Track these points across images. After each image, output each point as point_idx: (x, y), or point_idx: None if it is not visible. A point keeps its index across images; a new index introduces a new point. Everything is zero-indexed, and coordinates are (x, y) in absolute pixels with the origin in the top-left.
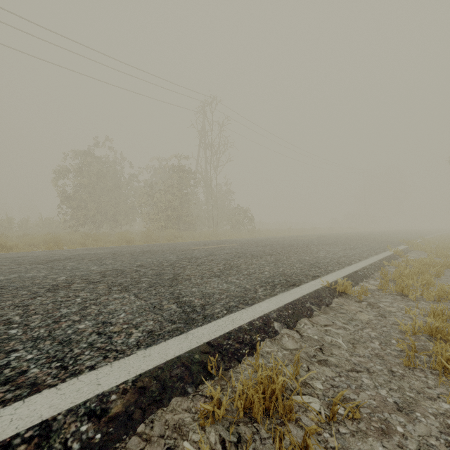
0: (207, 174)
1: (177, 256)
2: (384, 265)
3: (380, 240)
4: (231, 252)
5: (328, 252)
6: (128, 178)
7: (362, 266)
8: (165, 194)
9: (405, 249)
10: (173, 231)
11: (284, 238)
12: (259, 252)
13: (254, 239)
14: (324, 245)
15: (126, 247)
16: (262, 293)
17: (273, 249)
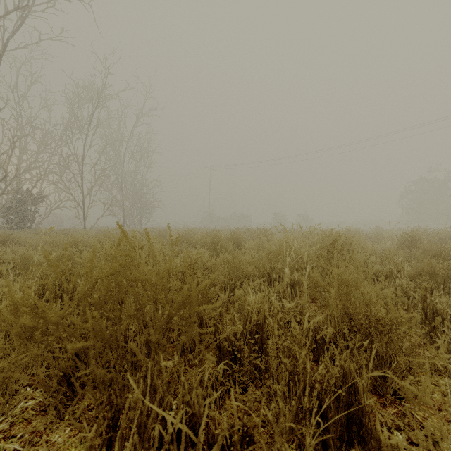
0: None
1: None
2: None
3: None
4: None
5: None
6: None
7: None
8: None
9: None
10: None
11: None
12: None
13: None
14: None
15: None
16: None
17: None
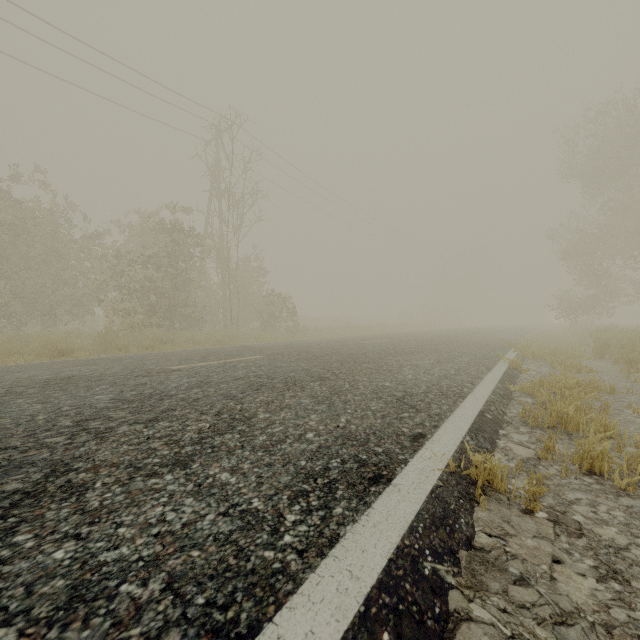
0: (221, 239)
1: (120, 392)
2: (510, 390)
3: (475, 342)
4: (246, 374)
5: (416, 369)
6: (79, 239)
7: (484, 397)
8: (146, 268)
9: (517, 357)
10: (158, 332)
11: (342, 342)
12: (301, 372)
13: (294, 344)
14: (406, 355)
15: (28, 369)
16: (295, 537)
17: (325, 365)
